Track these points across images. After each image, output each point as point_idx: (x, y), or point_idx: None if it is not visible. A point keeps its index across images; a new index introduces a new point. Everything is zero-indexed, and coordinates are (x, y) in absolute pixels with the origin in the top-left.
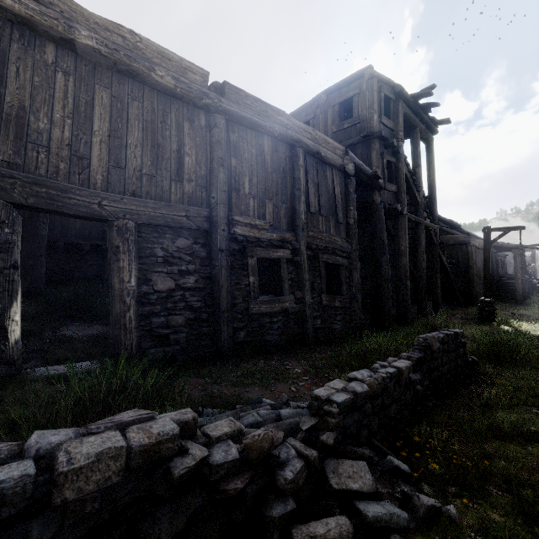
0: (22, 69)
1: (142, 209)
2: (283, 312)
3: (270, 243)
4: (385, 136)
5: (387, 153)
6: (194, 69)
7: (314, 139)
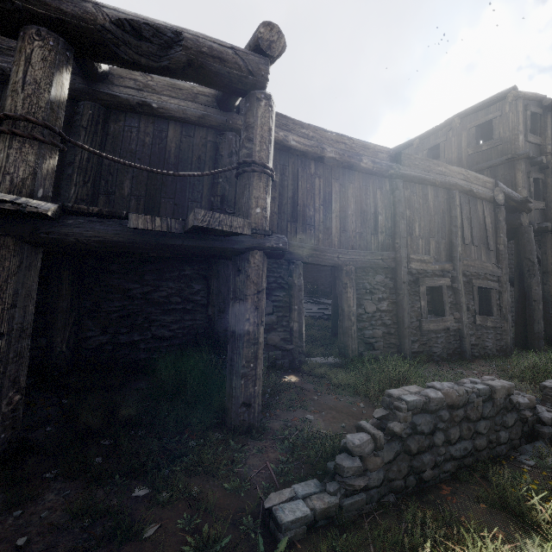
0: (303, 182)
1: (358, 257)
2: (445, 330)
3: (433, 273)
4: (532, 155)
5: (533, 170)
6: (382, 150)
7: (466, 178)
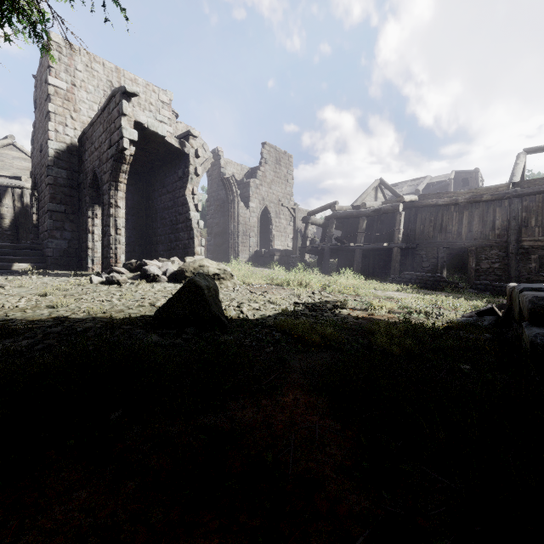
0: (446, 216)
1: (477, 243)
2: None
3: None
4: None
5: None
6: (502, 186)
7: None
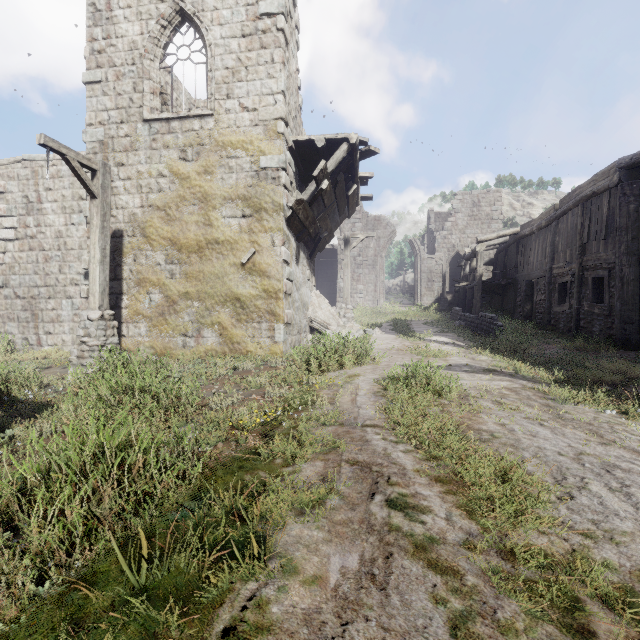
0: (529, 246)
1: (537, 274)
2: (566, 313)
3: (567, 273)
4: None
5: None
6: (551, 208)
7: (595, 182)
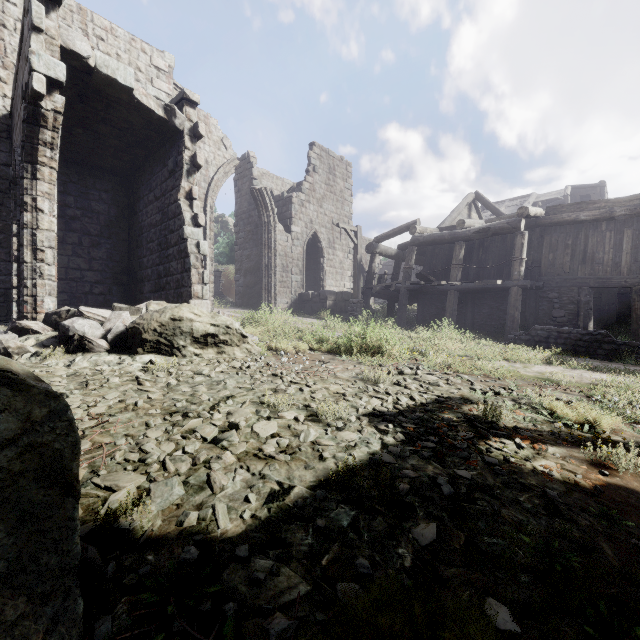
0: (593, 238)
1: None
2: None
3: None
4: None
5: None
6: None
7: None
